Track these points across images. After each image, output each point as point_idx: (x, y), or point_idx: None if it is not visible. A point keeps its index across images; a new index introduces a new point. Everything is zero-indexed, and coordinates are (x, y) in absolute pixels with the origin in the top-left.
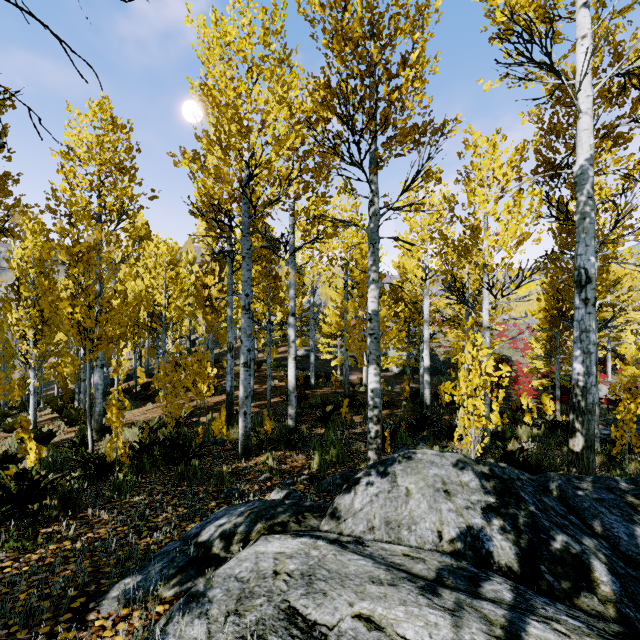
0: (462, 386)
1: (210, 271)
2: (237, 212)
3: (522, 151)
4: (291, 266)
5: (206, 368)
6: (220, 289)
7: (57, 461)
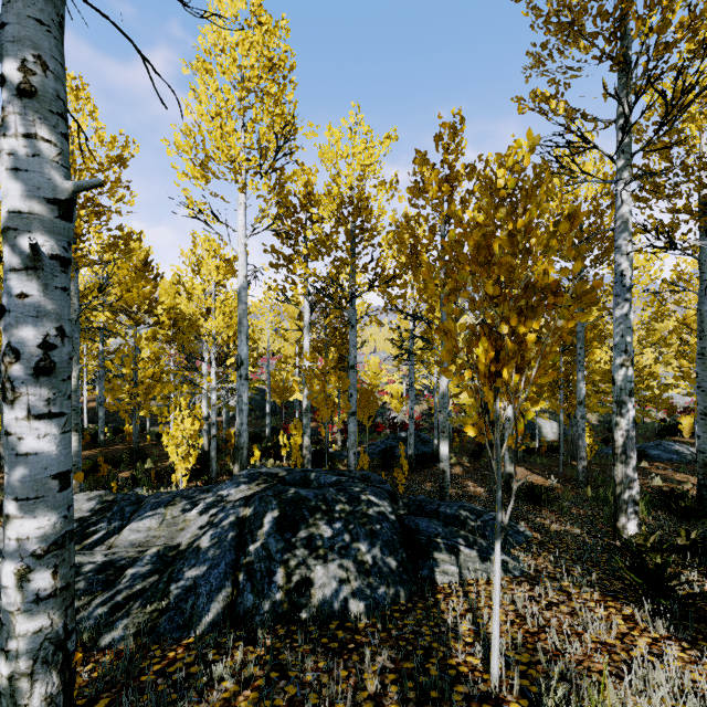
0: (165, 439)
1: None
2: None
3: (230, 260)
4: None
5: None
6: None
7: None
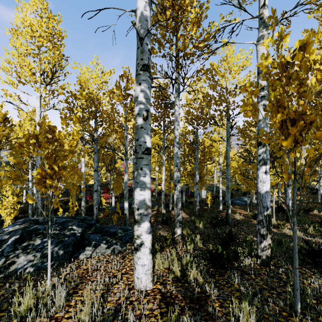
0: None
1: None
2: None
3: None
4: None
5: None
6: None
7: None
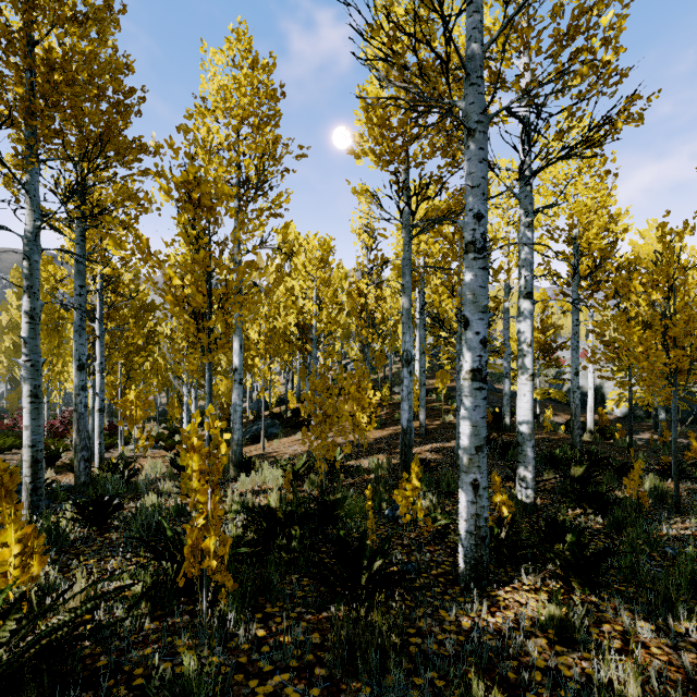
0: None
1: (366, 275)
2: (415, 152)
3: None
4: (524, 205)
5: (366, 392)
6: (378, 296)
7: (153, 523)
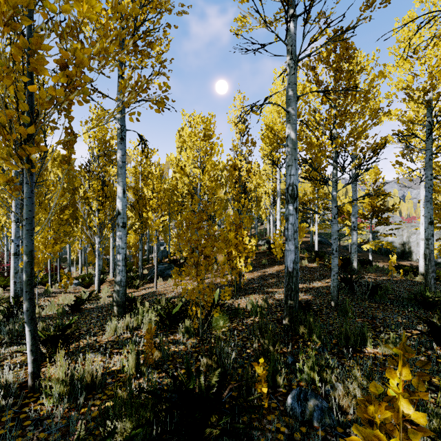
0: None
1: (240, 153)
2: None
3: None
4: None
5: (242, 239)
6: (249, 170)
7: None
